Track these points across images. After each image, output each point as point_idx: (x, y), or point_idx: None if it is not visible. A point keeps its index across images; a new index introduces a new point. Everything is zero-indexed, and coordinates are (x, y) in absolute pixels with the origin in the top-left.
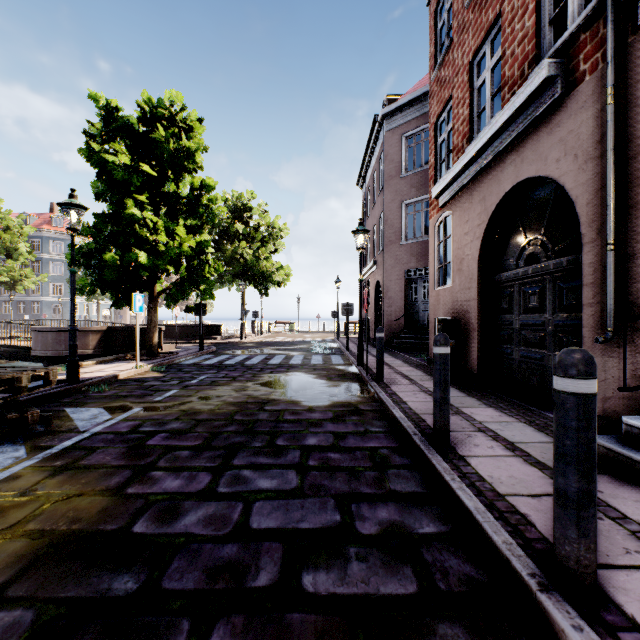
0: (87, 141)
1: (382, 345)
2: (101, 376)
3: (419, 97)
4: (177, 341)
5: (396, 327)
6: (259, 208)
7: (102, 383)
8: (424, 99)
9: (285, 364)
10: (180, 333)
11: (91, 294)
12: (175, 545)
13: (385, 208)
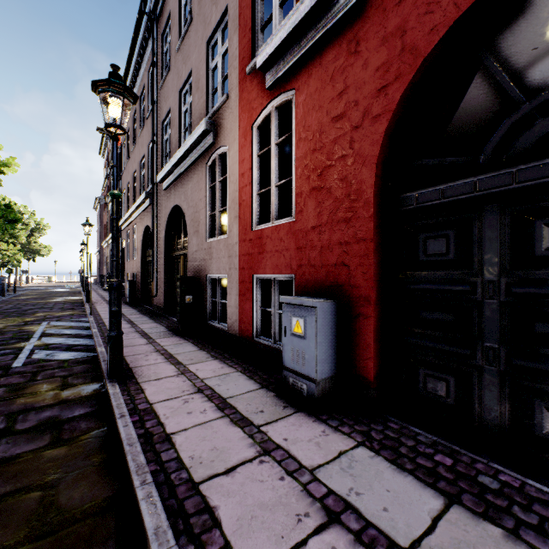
0: None
1: None
2: None
3: None
4: None
5: None
6: (29, 212)
7: None
8: None
9: (56, 289)
10: None
11: None
12: (52, 293)
13: (101, 233)
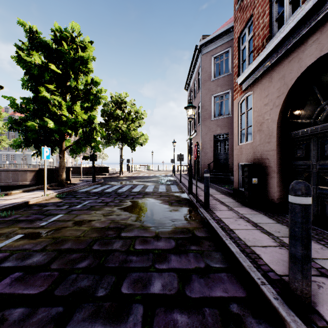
0: (17, 51)
1: (208, 182)
2: (16, 202)
3: (222, 33)
4: (83, 176)
5: (208, 168)
6: (130, 102)
7: (14, 208)
8: (225, 34)
9: (142, 192)
10: (85, 171)
11: (19, 148)
12: None
13: (202, 99)
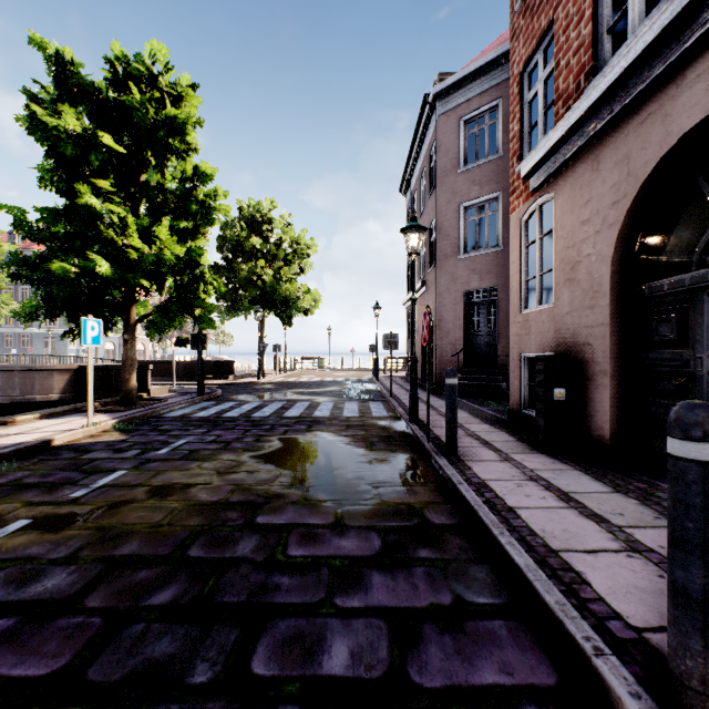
0: (29, 105)
1: (454, 397)
2: (22, 442)
3: (483, 67)
4: (178, 381)
5: (452, 365)
6: (281, 220)
7: (18, 455)
8: (490, 70)
9: (307, 417)
10: (183, 371)
11: (34, 320)
12: None
13: (438, 213)
